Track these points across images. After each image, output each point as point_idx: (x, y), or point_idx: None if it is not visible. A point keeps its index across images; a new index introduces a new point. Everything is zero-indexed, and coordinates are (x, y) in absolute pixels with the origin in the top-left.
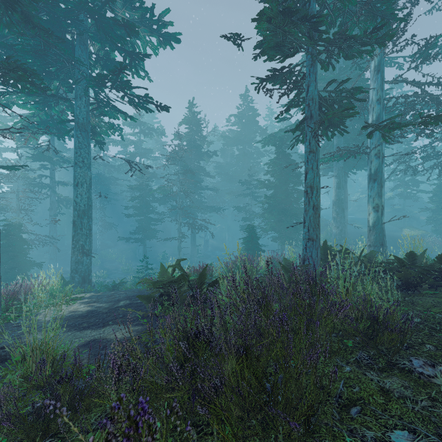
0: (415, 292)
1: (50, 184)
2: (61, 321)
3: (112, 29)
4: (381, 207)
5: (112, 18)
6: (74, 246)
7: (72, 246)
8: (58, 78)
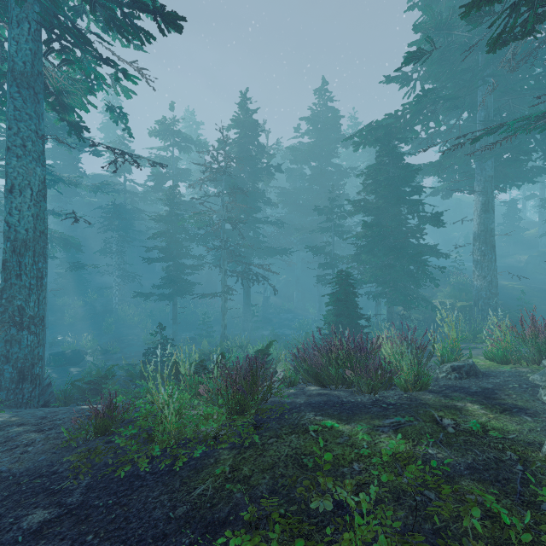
0: None
1: None
2: None
3: None
4: None
5: None
6: (4, 309)
7: None
8: None
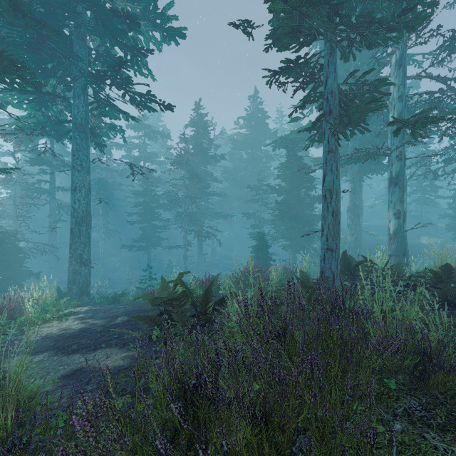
0: (454, 311)
1: (50, 189)
2: (50, 341)
3: (111, 21)
4: (403, 213)
5: (111, 11)
6: (72, 255)
7: (69, 256)
8: (55, 75)
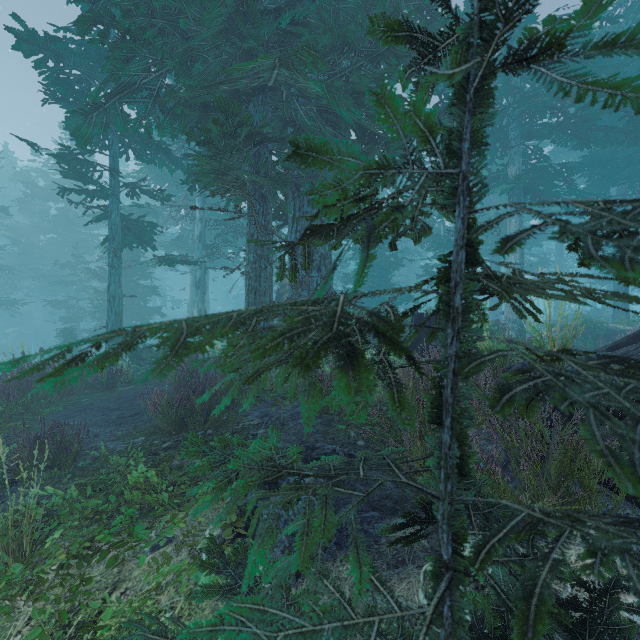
0: None
1: None
2: None
3: None
4: (204, 311)
5: None
6: None
7: None
8: None
